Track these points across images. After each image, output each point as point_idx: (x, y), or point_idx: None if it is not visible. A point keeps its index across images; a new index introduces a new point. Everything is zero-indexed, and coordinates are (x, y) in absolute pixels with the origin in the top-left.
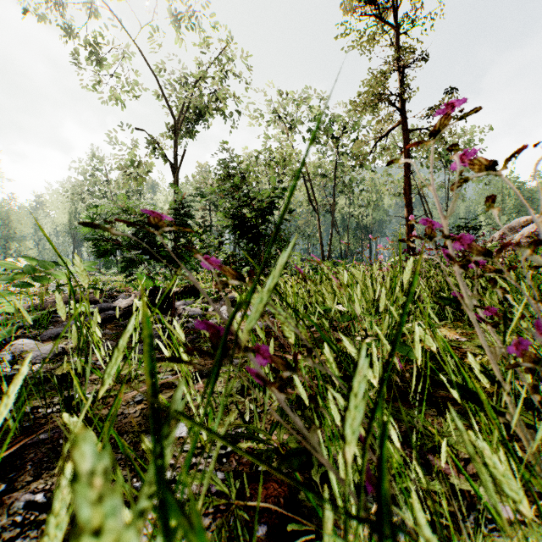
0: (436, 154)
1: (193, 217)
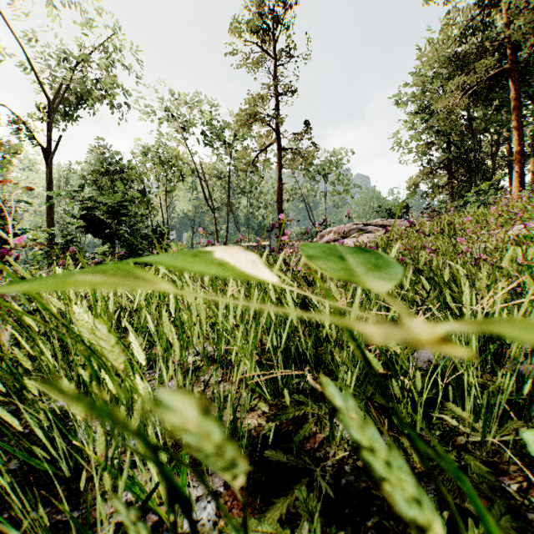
0: (320, 168)
1: None
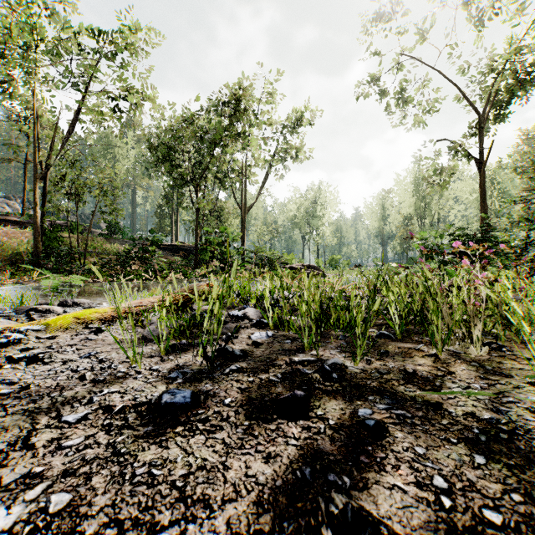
0: None
1: (488, 233)
